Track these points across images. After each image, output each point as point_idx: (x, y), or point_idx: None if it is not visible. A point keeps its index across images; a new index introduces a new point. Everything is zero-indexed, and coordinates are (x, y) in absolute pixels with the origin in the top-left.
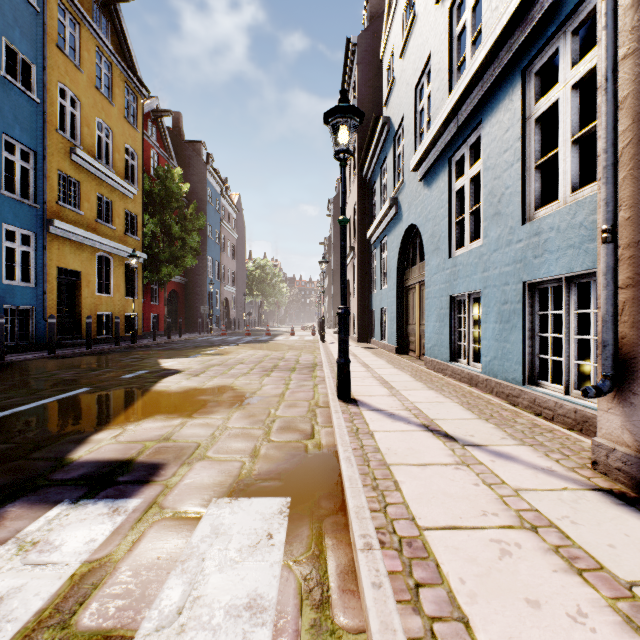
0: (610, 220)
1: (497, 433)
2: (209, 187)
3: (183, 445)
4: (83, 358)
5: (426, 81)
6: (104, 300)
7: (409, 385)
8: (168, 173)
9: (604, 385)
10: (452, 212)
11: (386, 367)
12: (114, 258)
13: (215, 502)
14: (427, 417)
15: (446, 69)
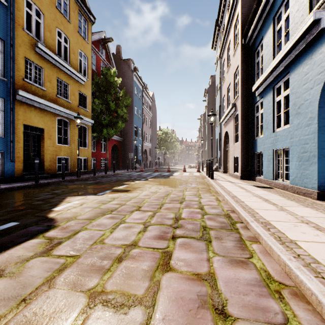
0: None
1: None
2: (135, 85)
3: None
4: (16, 192)
5: None
6: (63, 148)
7: None
8: (108, 71)
9: None
10: None
11: None
12: (70, 121)
13: None
14: None
15: None
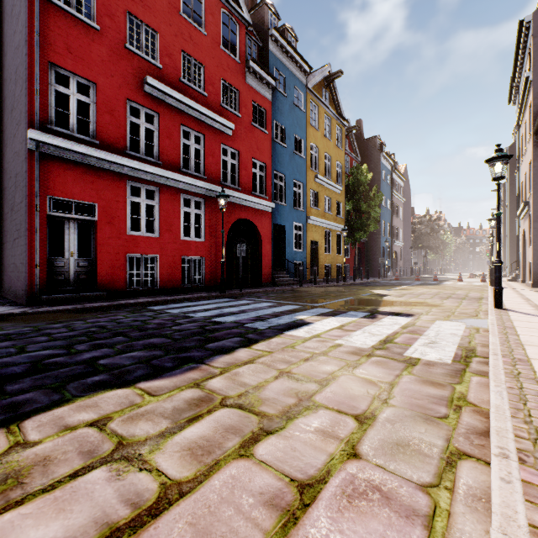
0: None
1: None
2: (382, 168)
3: (416, 312)
4: (329, 287)
5: None
6: (327, 257)
7: None
8: (358, 170)
9: None
10: None
11: None
12: (331, 231)
13: (438, 320)
14: None
15: None
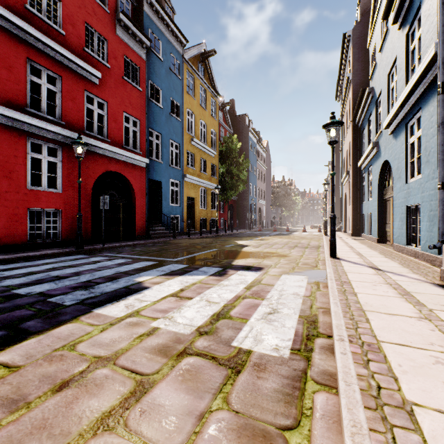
0: (440, 181)
1: (406, 271)
2: (250, 141)
3: (266, 265)
4: (201, 239)
5: (395, 71)
6: (203, 211)
7: (373, 255)
8: (230, 139)
9: (437, 244)
10: (408, 156)
11: (364, 248)
12: (207, 189)
13: (284, 274)
14: (374, 265)
15: (404, 71)
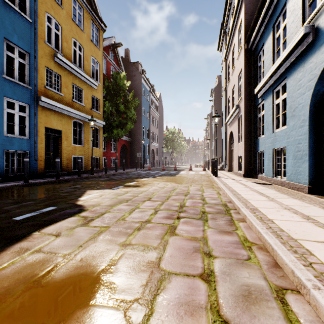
0: None
1: None
2: (143, 87)
3: None
4: (43, 186)
5: None
6: (77, 148)
7: None
8: (117, 75)
9: None
10: None
11: None
12: (84, 123)
13: None
14: None
15: None
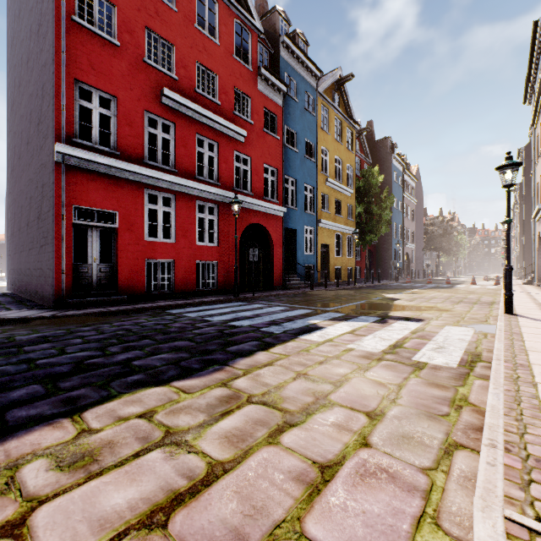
0: None
1: None
2: (394, 170)
3: (426, 317)
4: (340, 291)
5: None
6: (338, 259)
7: None
8: (369, 173)
9: None
10: None
11: None
12: (342, 234)
13: (447, 326)
14: None
15: None
